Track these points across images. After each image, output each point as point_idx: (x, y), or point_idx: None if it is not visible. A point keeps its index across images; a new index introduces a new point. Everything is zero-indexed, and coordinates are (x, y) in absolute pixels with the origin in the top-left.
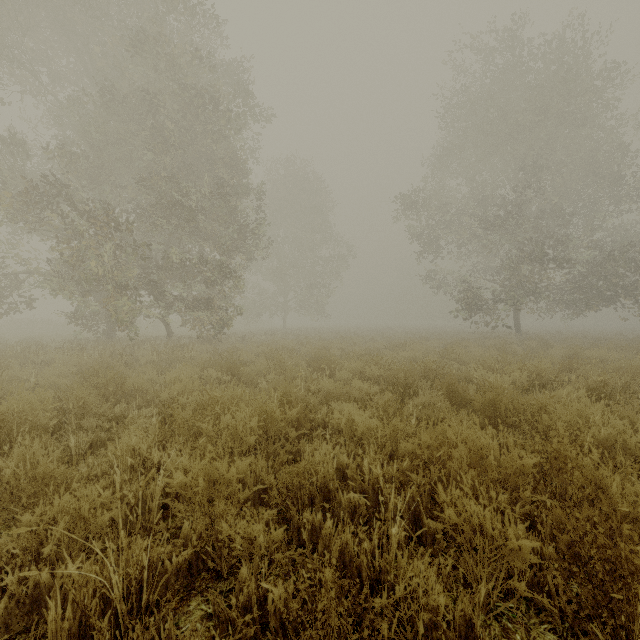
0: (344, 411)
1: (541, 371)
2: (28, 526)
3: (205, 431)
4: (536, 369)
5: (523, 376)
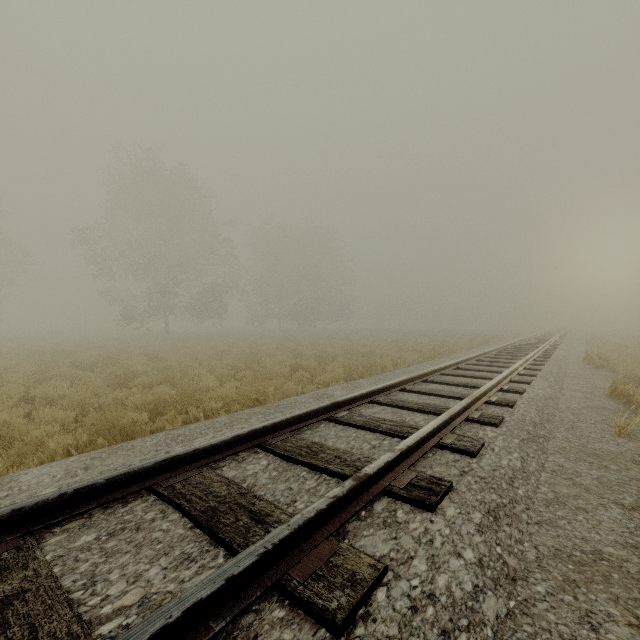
0: (4, 360)
1: (106, 348)
2: None
3: None
4: (104, 347)
5: (94, 350)
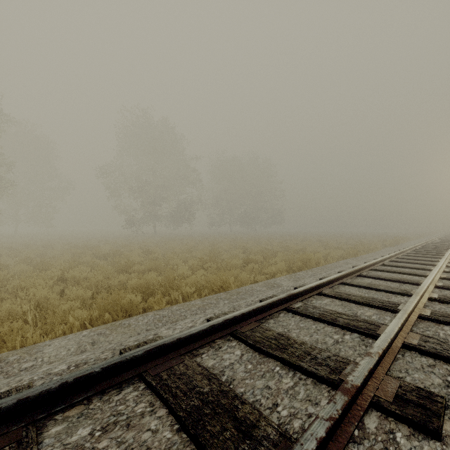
0: (54, 251)
1: (116, 244)
2: (1, 261)
3: (20, 255)
4: (115, 243)
5: (108, 245)
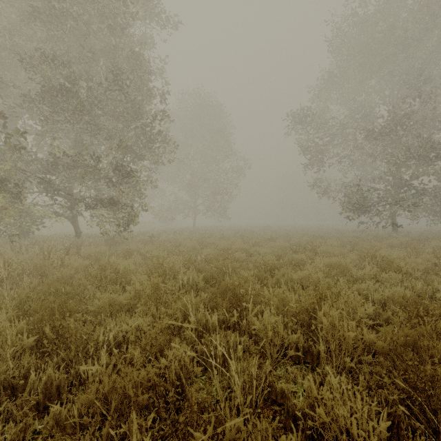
0: None
1: None
2: None
3: None
4: None
5: None
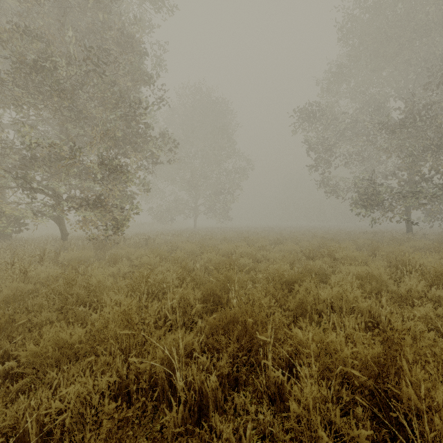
0: None
1: None
2: None
3: None
4: None
5: None
